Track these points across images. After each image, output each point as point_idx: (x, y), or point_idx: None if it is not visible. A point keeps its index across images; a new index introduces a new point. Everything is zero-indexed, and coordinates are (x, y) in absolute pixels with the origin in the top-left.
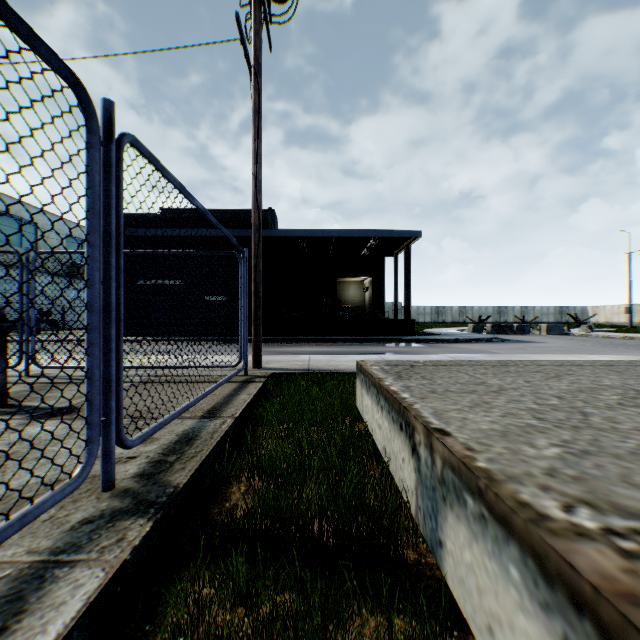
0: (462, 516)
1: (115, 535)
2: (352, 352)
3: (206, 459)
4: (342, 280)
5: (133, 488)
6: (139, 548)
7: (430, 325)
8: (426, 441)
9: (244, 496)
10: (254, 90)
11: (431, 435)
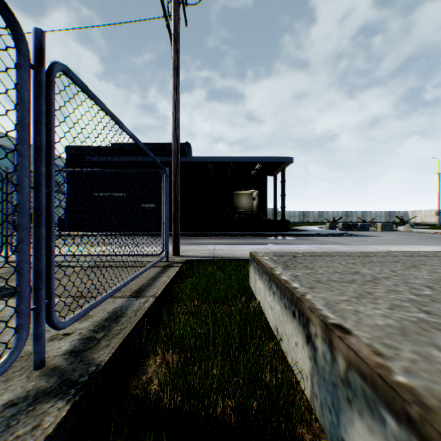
0: (377, 432)
1: (32, 421)
2: (245, 243)
3: (129, 335)
4: (237, 192)
5: (61, 366)
6: (53, 435)
7: (298, 224)
8: (324, 335)
9: (157, 373)
10: (174, 52)
11: (330, 331)
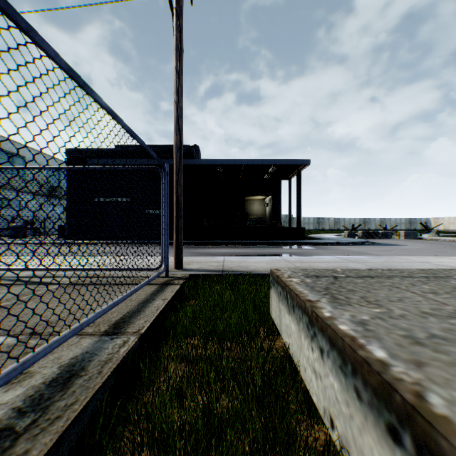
0: None
1: None
2: (258, 253)
3: (76, 419)
4: (249, 198)
5: None
6: None
7: (313, 231)
8: None
9: None
10: (176, 29)
11: None
